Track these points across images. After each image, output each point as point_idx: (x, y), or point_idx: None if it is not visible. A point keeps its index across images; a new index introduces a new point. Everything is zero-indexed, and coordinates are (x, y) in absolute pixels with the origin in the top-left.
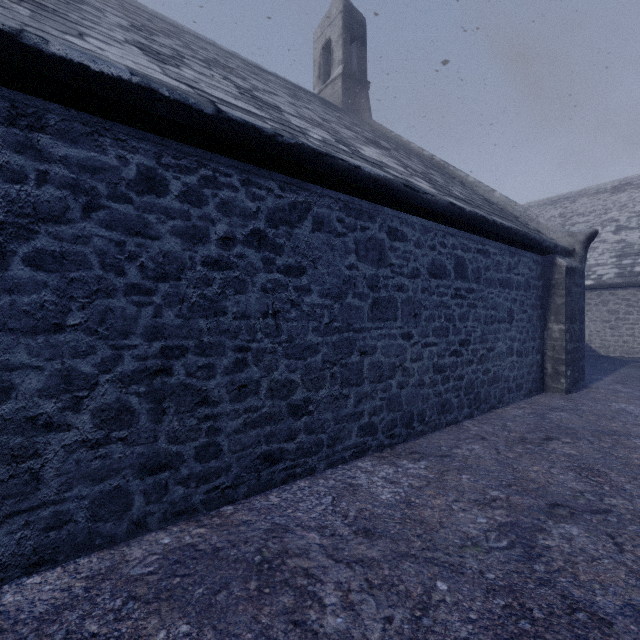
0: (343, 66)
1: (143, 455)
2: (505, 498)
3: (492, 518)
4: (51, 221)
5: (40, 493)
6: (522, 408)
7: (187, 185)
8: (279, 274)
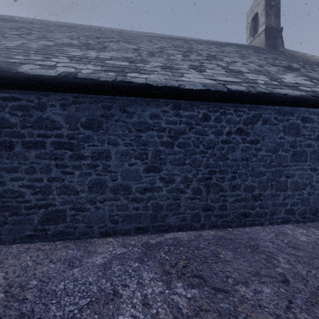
0: (265, 25)
1: (204, 204)
2: None
3: None
4: (182, 134)
5: (180, 210)
6: None
7: (216, 116)
8: (248, 144)
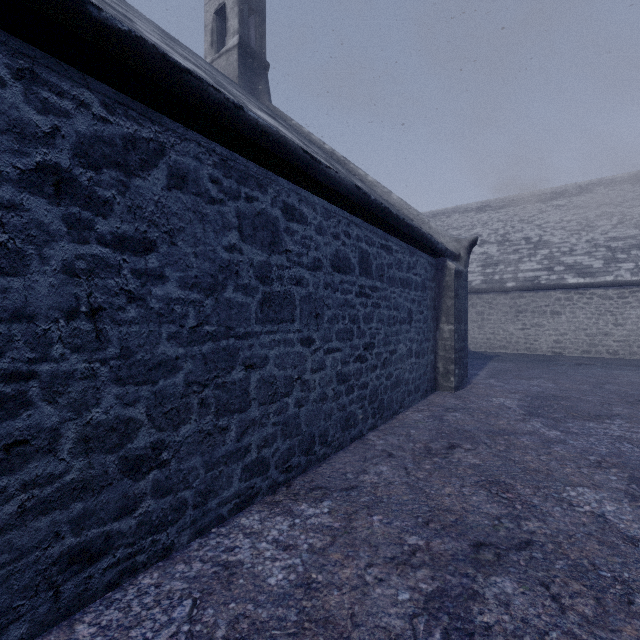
0: (239, 37)
1: None
2: (425, 546)
3: (416, 588)
4: None
5: None
6: (421, 411)
7: None
8: (102, 247)
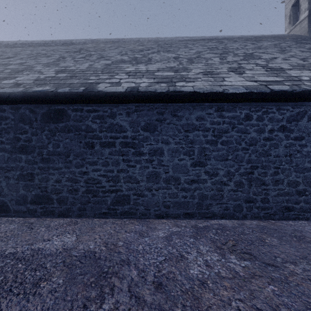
0: (308, 11)
1: (245, 197)
2: None
3: None
4: (225, 133)
5: (223, 200)
6: None
7: (258, 115)
8: (291, 140)
